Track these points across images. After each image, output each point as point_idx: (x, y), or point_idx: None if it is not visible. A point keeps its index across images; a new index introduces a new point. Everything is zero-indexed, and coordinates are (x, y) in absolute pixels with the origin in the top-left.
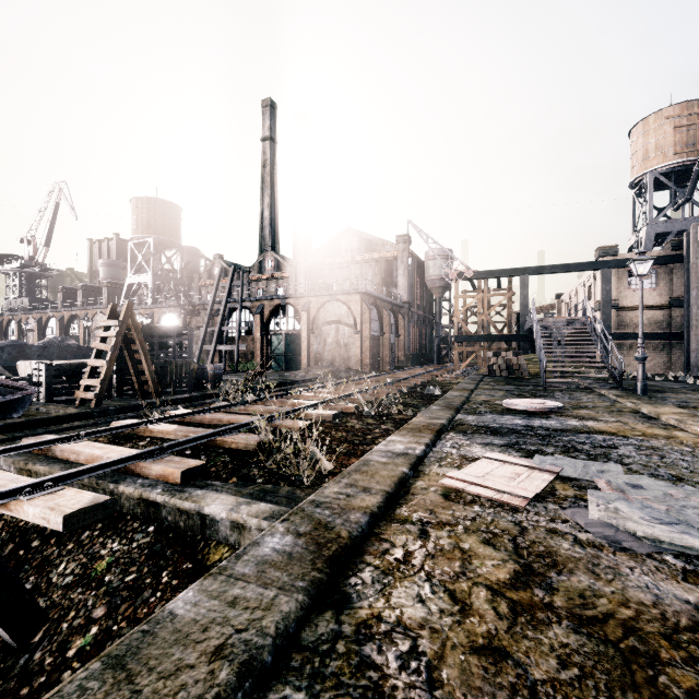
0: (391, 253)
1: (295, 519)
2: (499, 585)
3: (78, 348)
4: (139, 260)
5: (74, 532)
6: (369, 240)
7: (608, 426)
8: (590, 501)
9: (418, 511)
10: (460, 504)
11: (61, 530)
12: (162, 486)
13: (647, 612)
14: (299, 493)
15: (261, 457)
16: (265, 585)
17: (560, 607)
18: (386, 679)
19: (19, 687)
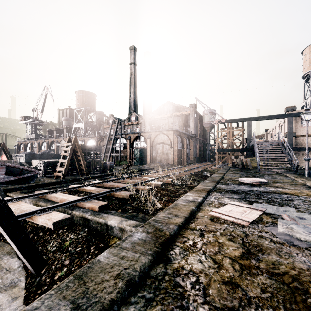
0: (187, 112)
1: (146, 226)
2: (235, 258)
3: (54, 155)
4: (78, 117)
5: (56, 230)
6: (177, 106)
7: (290, 191)
8: (279, 224)
9: (199, 225)
10: (218, 223)
11: (52, 228)
12: (90, 212)
13: (303, 272)
14: (147, 217)
15: (131, 201)
16: (135, 252)
17: (263, 268)
18: (185, 292)
19: (37, 290)
